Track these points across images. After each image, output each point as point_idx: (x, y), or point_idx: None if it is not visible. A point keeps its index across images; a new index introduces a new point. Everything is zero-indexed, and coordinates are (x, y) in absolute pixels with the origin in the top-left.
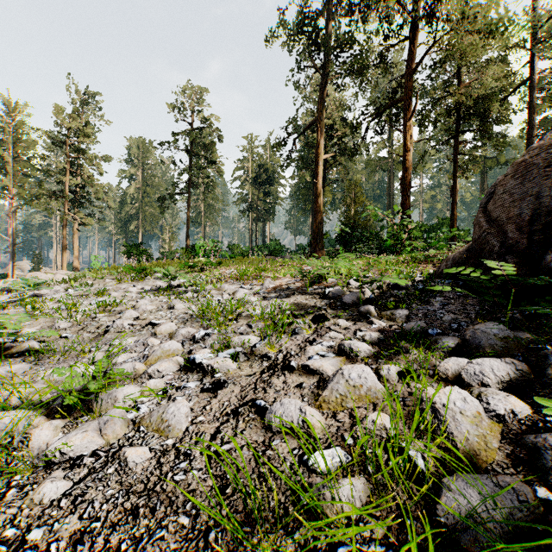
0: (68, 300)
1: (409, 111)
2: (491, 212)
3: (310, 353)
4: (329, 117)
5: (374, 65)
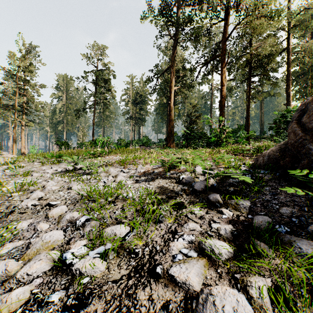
0: (1, 179)
1: (224, 62)
2: (305, 123)
3: (173, 250)
4: (177, 65)
5: (204, 35)
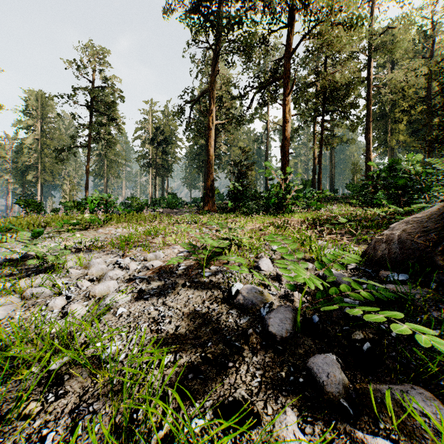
0: None
1: (288, 88)
2: None
3: None
4: (219, 90)
5: (258, 46)
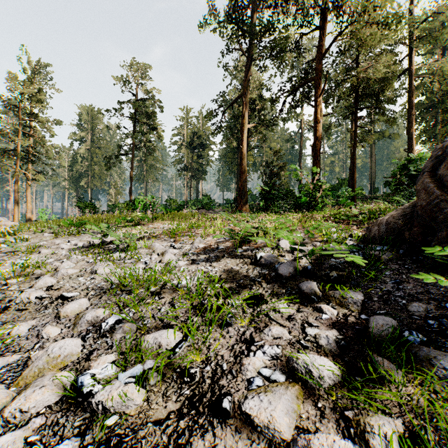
0: None
1: (319, 89)
2: (443, 177)
3: (248, 371)
4: (251, 94)
5: (290, 49)
